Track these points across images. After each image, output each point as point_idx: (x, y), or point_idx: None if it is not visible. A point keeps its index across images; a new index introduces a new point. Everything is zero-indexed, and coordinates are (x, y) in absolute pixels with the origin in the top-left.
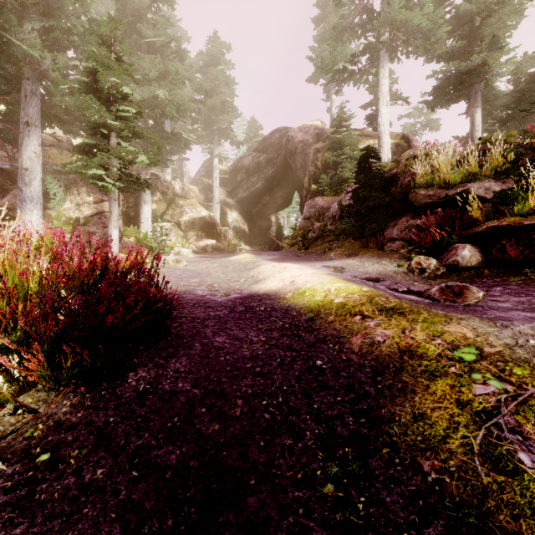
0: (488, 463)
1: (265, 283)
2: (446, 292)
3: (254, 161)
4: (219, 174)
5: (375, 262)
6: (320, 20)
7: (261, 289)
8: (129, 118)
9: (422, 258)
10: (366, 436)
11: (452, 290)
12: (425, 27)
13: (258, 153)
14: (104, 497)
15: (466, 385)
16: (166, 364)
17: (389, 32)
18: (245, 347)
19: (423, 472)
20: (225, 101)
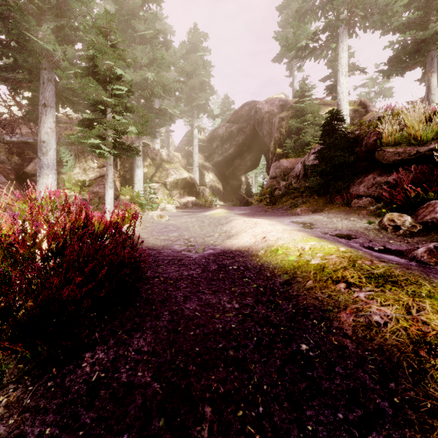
0: None
1: (237, 239)
2: (436, 254)
3: (227, 131)
4: (198, 142)
5: (343, 218)
6: (284, 8)
7: (233, 245)
8: (122, 95)
9: (395, 215)
10: None
11: None
12: (382, 2)
13: (231, 123)
14: None
15: None
16: (129, 339)
17: (348, 9)
18: (217, 316)
19: None
20: (203, 81)
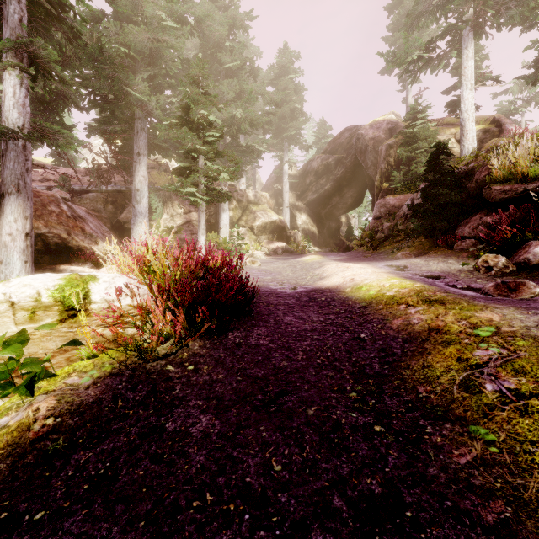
0: (462, 388)
1: (328, 280)
2: (501, 287)
3: (323, 163)
4: (289, 178)
5: (441, 260)
6: (394, 6)
7: (324, 285)
8: (213, 141)
9: (490, 256)
10: (386, 376)
11: (508, 286)
12: None
13: (327, 155)
14: (225, 386)
15: (469, 349)
16: (251, 330)
17: (474, 8)
18: (307, 324)
19: (417, 393)
20: (294, 108)
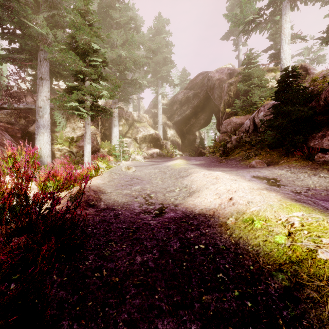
0: None
1: (199, 197)
2: None
3: (185, 96)
4: (162, 106)
5: (310, 173)
6: None
7: (196, 206)
8: (98, 66)
9: None
10: None
11: None
12: None
13: (188, 90)
14: None
15: None
16: None
17: None
18: None
19: None
20: (165, 57)
